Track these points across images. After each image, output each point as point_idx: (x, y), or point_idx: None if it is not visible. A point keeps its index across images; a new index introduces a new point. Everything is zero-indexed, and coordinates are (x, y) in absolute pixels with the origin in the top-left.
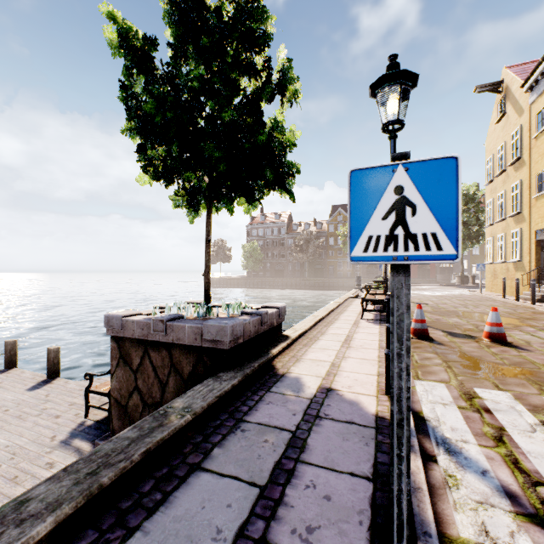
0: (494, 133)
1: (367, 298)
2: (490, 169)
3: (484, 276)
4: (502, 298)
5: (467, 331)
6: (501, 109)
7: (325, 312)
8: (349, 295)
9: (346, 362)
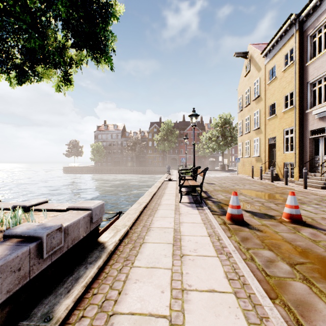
0: (243, 82)
1: (185, 185)
2: (241, 103)
3: (229, 165)
4: (252, 178)
5: (261, 209)
6: (247, 68)
7: (149, 197)
8: (164, 179)
9: (192, 312)
